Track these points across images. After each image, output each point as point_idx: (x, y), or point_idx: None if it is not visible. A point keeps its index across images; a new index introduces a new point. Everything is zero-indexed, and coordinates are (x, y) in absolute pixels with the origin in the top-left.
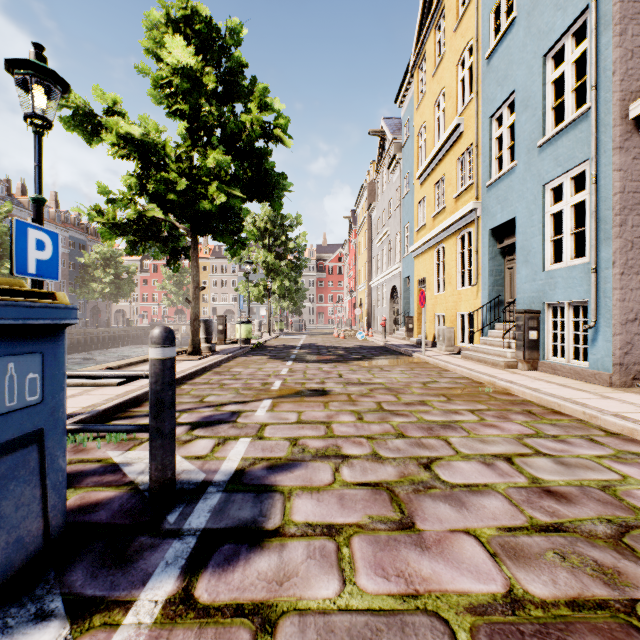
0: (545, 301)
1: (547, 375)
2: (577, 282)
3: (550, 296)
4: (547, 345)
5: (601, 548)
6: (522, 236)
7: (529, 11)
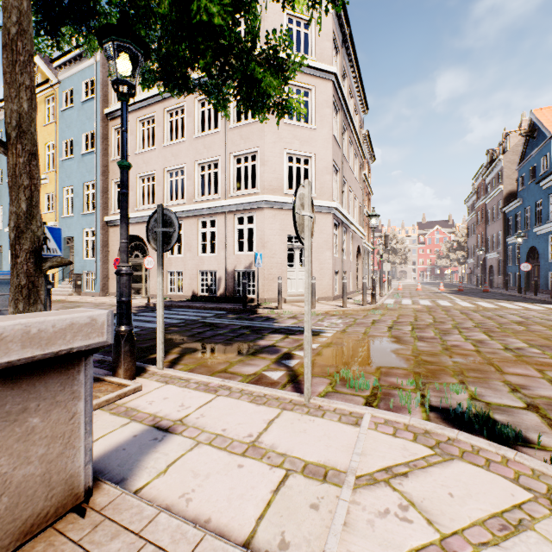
0: (84, 270)
1: (84, 296)
2: (93, 265)
3: (85, 269)
4: (85, 286)
5: (72, 307)
6: (76, 245)
7: (79, 161)
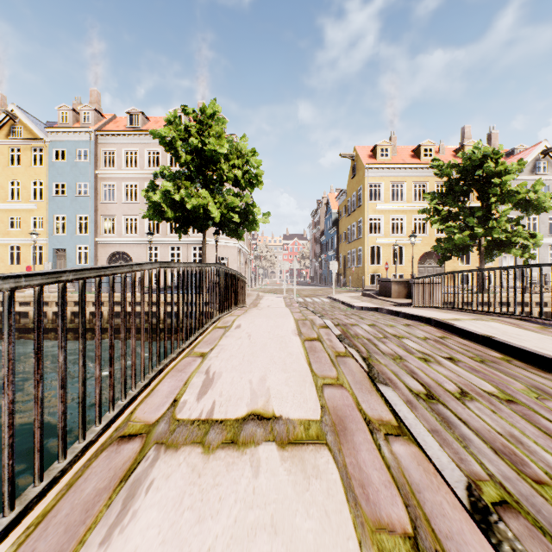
0: None
1: None
2: None
3: None
4: None
5: None
6: (69, 255)
7: (72, 200)
